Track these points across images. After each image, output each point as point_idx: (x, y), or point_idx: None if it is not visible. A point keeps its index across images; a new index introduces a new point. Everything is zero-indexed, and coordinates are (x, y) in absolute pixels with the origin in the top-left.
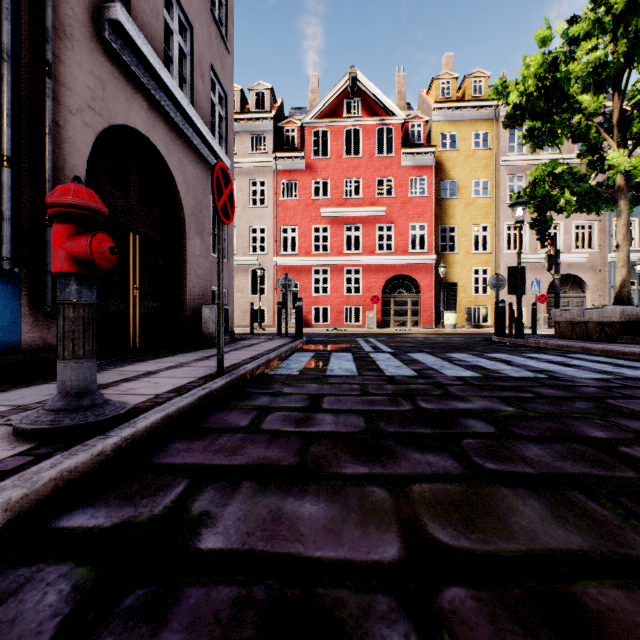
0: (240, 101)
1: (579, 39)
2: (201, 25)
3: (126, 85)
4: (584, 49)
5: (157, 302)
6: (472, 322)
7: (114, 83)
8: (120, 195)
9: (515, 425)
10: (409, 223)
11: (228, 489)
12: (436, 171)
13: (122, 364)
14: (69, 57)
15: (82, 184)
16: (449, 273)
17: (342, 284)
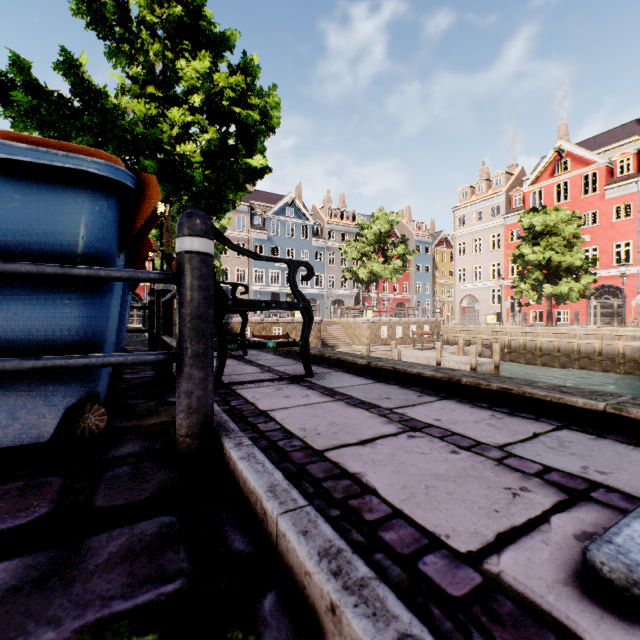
0: None
1: None
2: None
3: None
4: None
5: None
6: None
7: None
8: None
9: None
10: None
11: None
12: None
13: None
14: None
15: None
16: None
17: None
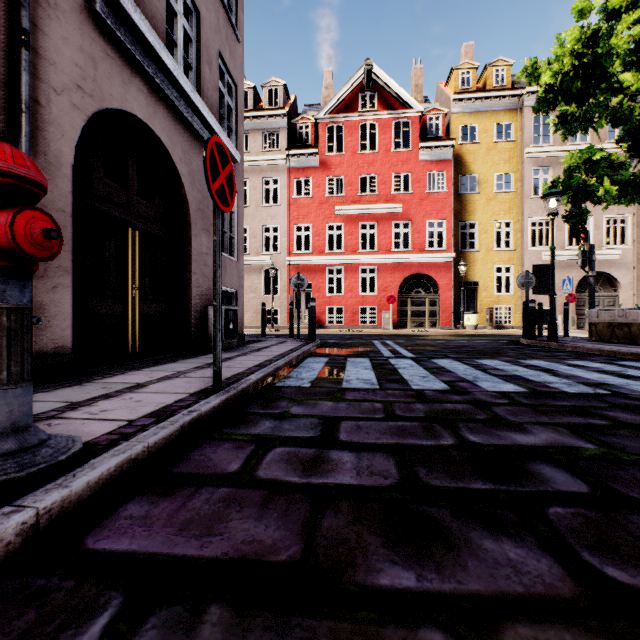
0: (253, 99)
1: (618, 14)
2: (208, 9)
3: (122, 66)
4: (626, 23)
5: (160, 303)
6: (494, 323)
7: (108, 62)
8: (117, 187)
9: (612, 478)
10: (427, 220)
11: (180, 627)
12: (455, 165)
13: (113, 373)
14: (53, 29)
15: (9, 143)
16: (469, 271)
17: (357, 284)
